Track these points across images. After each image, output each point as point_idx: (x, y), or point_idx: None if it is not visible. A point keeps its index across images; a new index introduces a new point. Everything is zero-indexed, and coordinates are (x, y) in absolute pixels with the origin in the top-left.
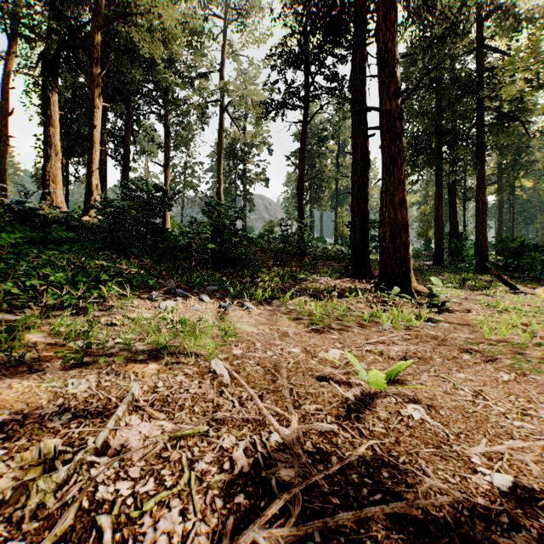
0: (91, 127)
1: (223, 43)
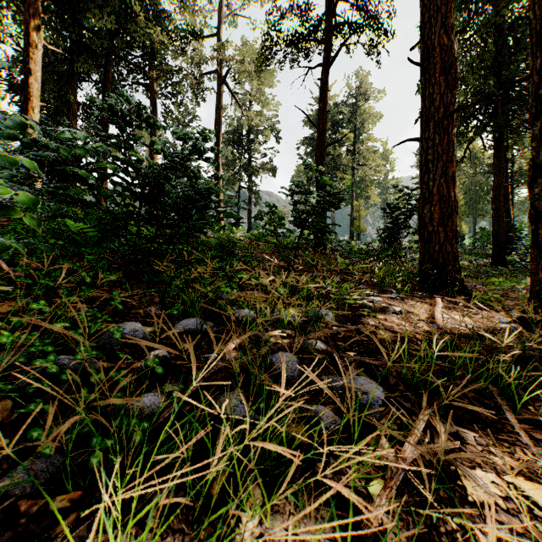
0: (26, 74)
1: (222, 5)
